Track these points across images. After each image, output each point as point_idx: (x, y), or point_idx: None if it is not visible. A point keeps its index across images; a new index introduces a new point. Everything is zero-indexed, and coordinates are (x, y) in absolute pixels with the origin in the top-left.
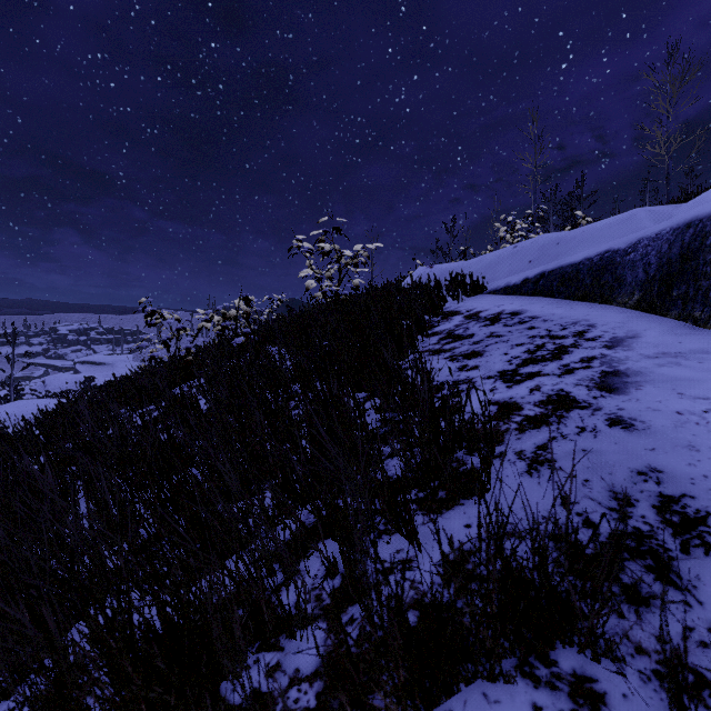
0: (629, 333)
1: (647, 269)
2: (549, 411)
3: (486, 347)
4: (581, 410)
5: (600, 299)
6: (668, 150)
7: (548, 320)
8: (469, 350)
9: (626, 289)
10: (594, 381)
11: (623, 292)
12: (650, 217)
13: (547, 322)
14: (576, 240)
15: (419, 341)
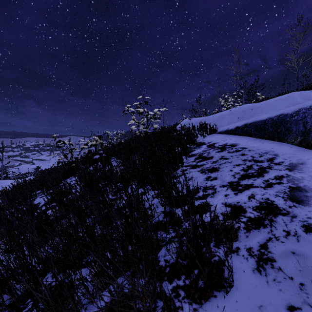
0: (299, 161)
1: (305, 125)
2: (263, 215)
3: (219, 165)
4: (283, 216)
5: (277, 139)
6: (297, 65)
7: (251, 150)
8: (211, 166)
9: (292, 135)
10: (287, 194)
11: (291, 136)
12: (300, 96)
13: (251, 151)
14: (261, 107)
15: (185, 159)
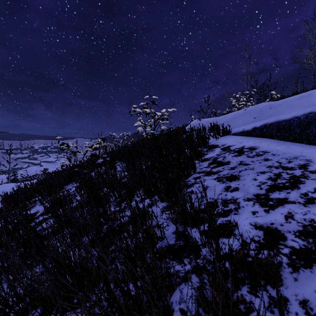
0: None
1: None
2: (312, 245)
3: (239, 172)
4: None
5: (306, 141)
6: (314, 61)
7: (275, 154)
8: (229, 174)
9: None
10: None
11: None
12: None
13: (275, 156)
14: (281, 106)
15: (197, 164)
